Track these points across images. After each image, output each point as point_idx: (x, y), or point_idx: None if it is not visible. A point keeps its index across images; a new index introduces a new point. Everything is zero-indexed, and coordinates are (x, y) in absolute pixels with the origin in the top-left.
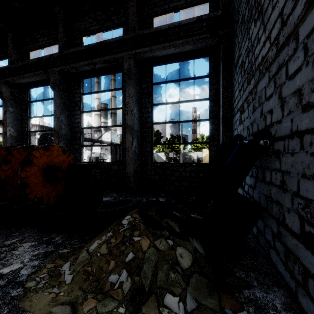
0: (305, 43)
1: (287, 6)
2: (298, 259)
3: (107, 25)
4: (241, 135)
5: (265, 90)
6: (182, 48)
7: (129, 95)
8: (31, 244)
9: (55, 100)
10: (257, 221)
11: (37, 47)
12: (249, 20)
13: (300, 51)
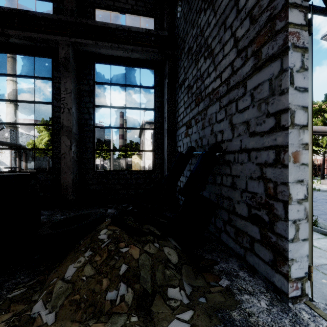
0: (252, 93)
1: (237, 61)
2: (246, 233)
3: None
4: (193, 146)
5: (216, 115)
6: (130, 54)
7: (66, 90)
8: None
9: None
10: (214, 214)
11: None
12: (198, 54)
13: (247, 96)
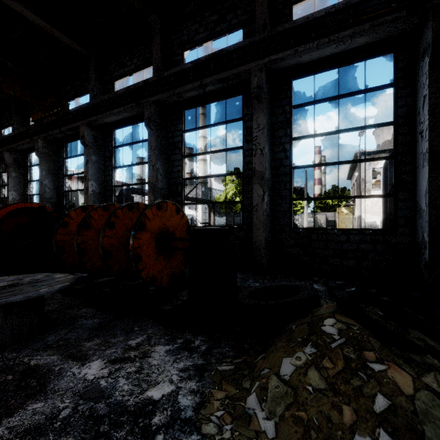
0: None
1: None
2: None
3: (220, 28)
4: None
5: None
6: (348, 44)
7: (258, 126)
8: (165, 348)
9: (150, 142)
10: None
11: (123, 74)
12: None
13: None
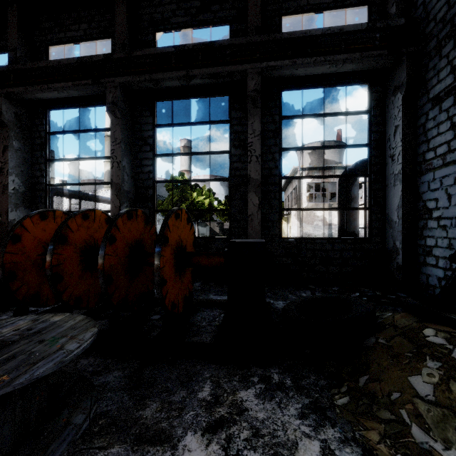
0: None
1: None
2: None
3: (203, 18)
4: None
5: None
6: (339, 67)
7: (254, 132)
8: (250, 393)
9: (114, 132)
10: None
11: (65, 40)
12: None
13: None
